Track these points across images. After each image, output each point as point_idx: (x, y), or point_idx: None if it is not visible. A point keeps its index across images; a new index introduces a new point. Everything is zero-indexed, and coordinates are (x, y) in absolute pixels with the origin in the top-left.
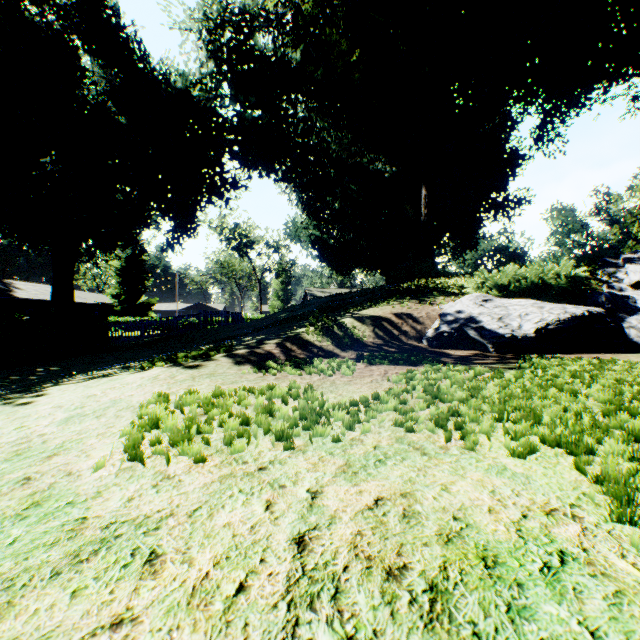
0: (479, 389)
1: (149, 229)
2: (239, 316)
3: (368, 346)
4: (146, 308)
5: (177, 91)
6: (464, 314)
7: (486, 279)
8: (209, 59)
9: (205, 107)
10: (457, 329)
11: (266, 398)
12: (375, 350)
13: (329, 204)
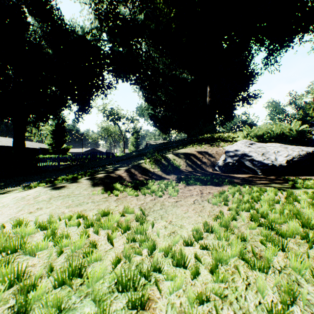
0: (298, 214)
1: (66, 110)
2: (112, 154)
3: (183, 171)
4: (66, 150)
5: (79, 36)
6: (240, 151)
7: (250, 132)
8: (95, 19)
9: (94, 45)
10: (237, 160)
11: (94, 231)
12: (188, 174)
13: (158, 97)
